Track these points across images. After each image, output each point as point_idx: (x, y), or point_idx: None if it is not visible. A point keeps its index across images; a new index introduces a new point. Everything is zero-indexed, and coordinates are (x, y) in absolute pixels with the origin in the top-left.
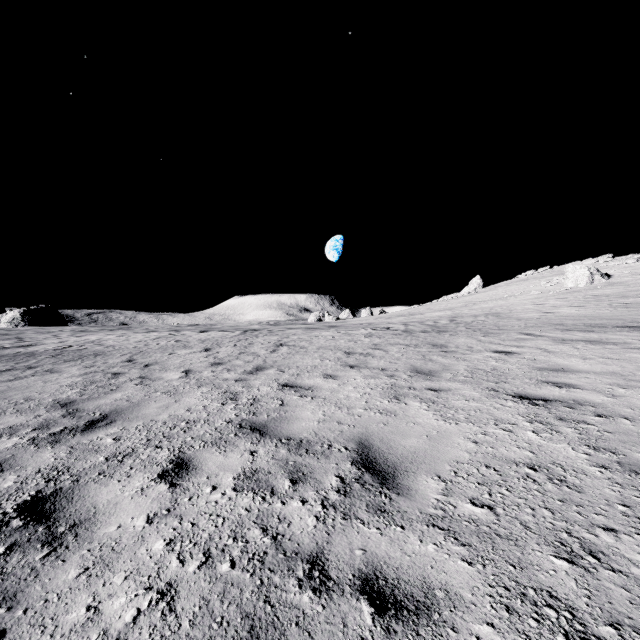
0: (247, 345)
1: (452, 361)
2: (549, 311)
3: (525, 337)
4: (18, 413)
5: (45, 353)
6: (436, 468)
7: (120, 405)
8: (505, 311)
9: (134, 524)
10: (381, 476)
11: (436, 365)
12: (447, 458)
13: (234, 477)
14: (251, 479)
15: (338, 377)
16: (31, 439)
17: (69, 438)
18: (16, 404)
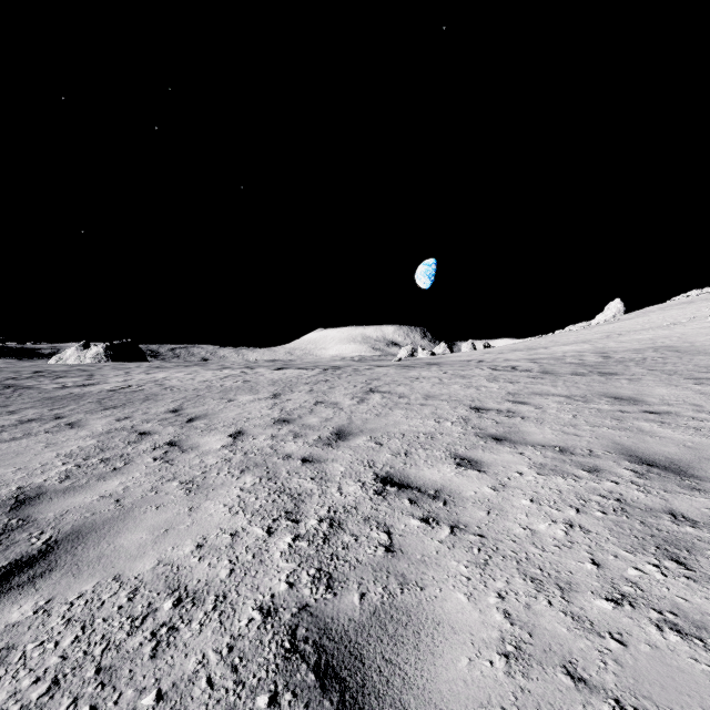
0: (326, 390)
1: (693, 436)
2: None
3: None
4: None
5: (95, 395)
6: None
7: (97, 513)
8: (681, 344)
9: None
10: None
11: (668, 445)
12: None
13: None
14: None
15: (484, 465)
16: None
17: None
18: None
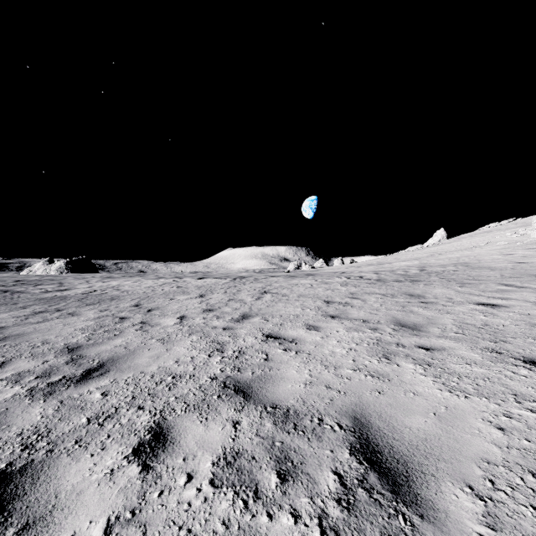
0: (235, 292)
1: (435, 313)
2: (521, 261)
3: (506, 288)
4: (31, 357)
5: (74, 297)
6: (462, 471)
7: (118, 352)
8: (473, 261)
9: (89, 534)
10: (391, 478)
11: (419, 318)
12: (472, 454)
13: (213, 461)
14: (232, 467)
15: (320, 328)
16: (30, 389)
17: (63, 390)
18: (33, 347)
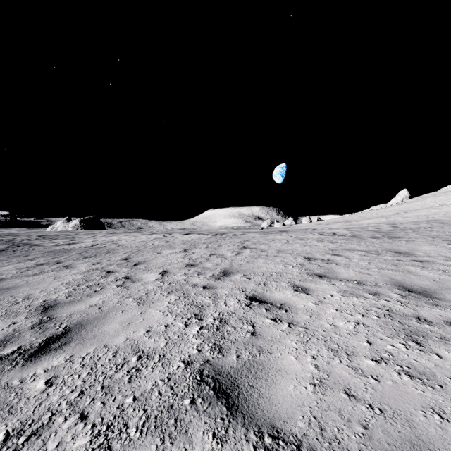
0: (216, 247)
1: (440, 275)
2: None
3: None
4: (2, 317)
5: (77, 250)
6: None
7: (89, 314)
8: (445, 218)
9: None
10: None
11: (424, 280)
12: None
13: None
14: None
15: (310, 291)
16: None
17: (6, 371)
18: (12, 304)
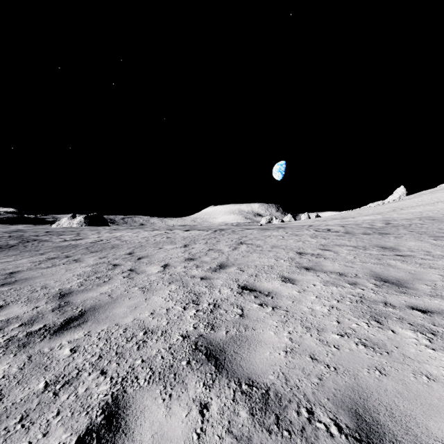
0: (215, 242)
1: (417, 268)
2: None
3: None
4: (26, 302)
5: (84, 245)
6: None
7: (101, 300)
8: (438, 215)
9: None
10: None
11: (400, 272)
12: None
13: None
14: None
15: (296, 281)
16: (8, 339)
17: (37, 342)
18: (32, 292)
